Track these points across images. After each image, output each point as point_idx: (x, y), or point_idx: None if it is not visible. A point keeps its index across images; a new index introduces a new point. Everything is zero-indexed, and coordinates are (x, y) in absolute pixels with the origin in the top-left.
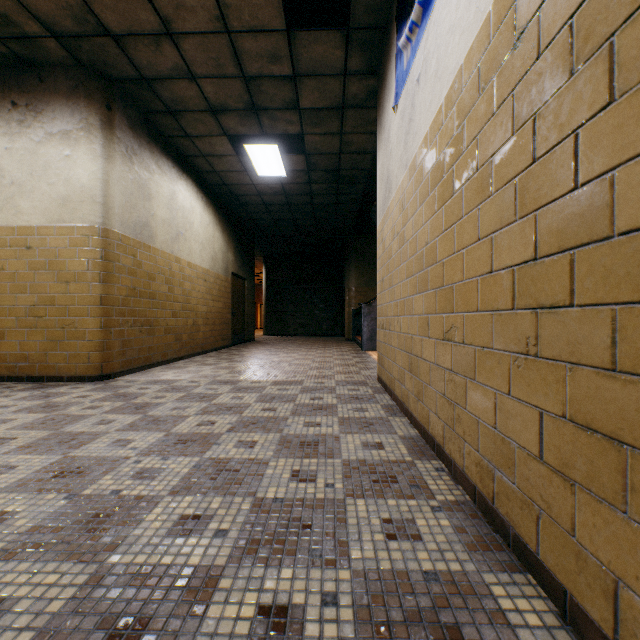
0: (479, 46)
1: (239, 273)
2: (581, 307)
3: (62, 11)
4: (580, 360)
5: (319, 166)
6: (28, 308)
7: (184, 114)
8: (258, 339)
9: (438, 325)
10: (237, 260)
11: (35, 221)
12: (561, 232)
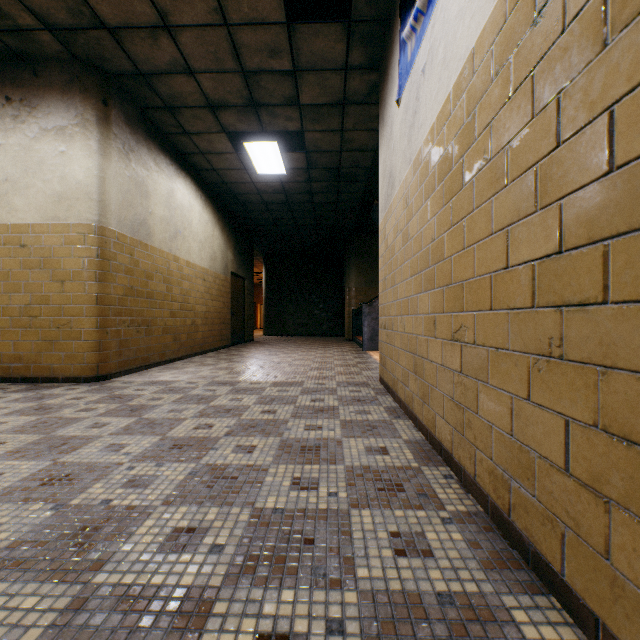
0: (493, 27)
1: (238, 272)
2: (617, 304)
3: (56, 2)
4: (616, 363)
5: (319, 164)
6: (22, 307)
7: (182, 110)
8: (258, 339)
9: (446, 325)
10: (236, 259)
11: (29, 219)
12: (592, 221)
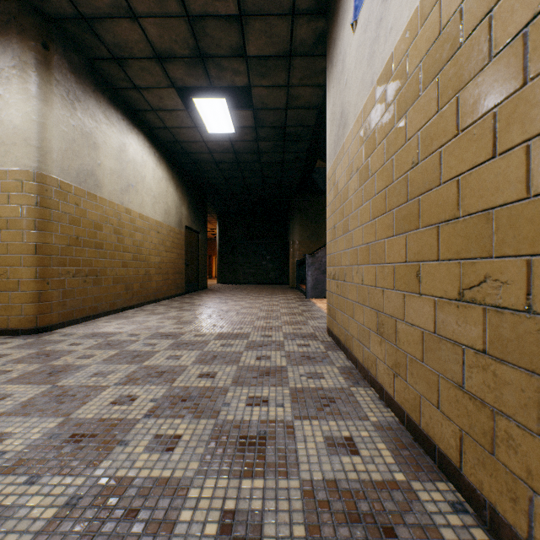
0: None
1: (193, 227)
2: None
3: None
4: None
5: (266, 122)
6: None
7: (130, 62)
8: (211, 287)
9: (444, 277)
10: (191, 215)
11: None
12: None
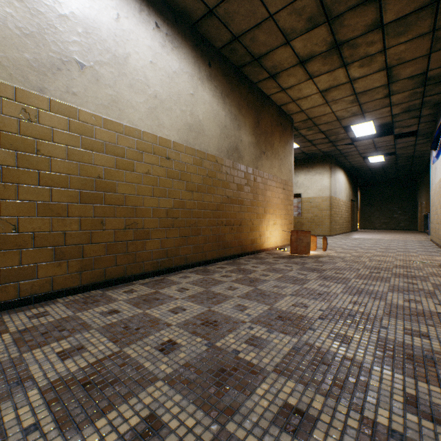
0: (439, 181)
1: (352, 199)
2: None
3: (329, 150)
4: None
5: (402, 156)
6: (310, 217)
7: (348, 156)
8: (358, 230)
9: (437, 221)
10: (352, 193)
11: (312, 196)
12: None
